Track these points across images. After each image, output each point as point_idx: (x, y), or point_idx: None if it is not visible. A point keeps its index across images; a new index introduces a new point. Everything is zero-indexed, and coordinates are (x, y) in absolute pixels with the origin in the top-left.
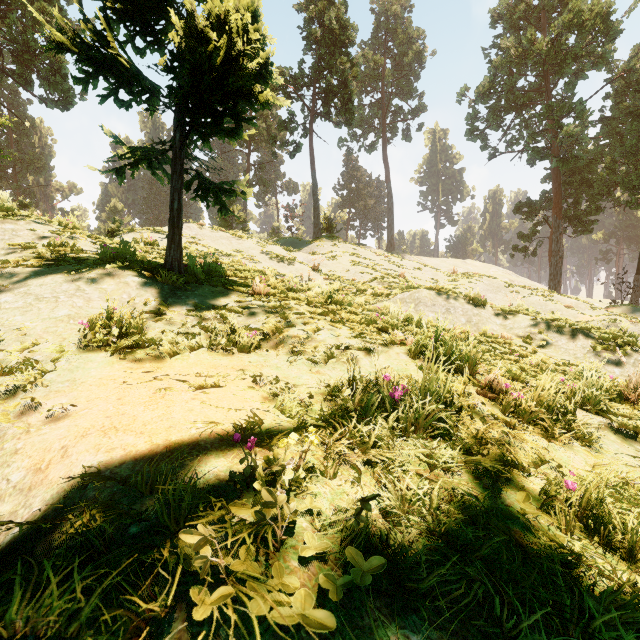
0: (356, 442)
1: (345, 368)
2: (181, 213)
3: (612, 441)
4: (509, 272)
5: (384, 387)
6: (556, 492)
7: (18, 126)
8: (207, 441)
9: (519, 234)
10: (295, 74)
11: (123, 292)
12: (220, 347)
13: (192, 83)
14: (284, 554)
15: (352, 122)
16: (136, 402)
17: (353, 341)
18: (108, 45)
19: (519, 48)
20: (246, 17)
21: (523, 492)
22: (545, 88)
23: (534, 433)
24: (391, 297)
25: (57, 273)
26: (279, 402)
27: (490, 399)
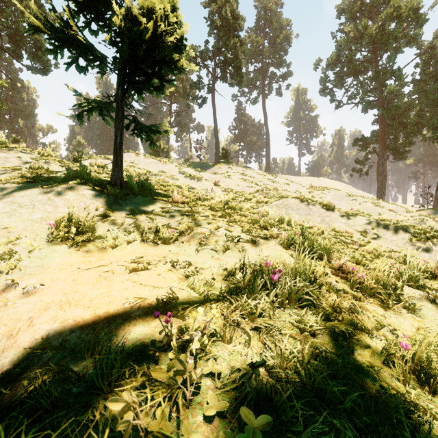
0: (246, 313)
1: (237, 256)
2: (122, 145)
3: (429, 309)
4: (349, 186)
5: (265, 270)
6: (394, 350)
7: (12, 86)
8: (136, 314)
9: (356, 160)
10: (202, 50)
11: (81, 201)
12: (148, 240)
13: (129, 54)
14: (192, 410)
15: (241, 83)
16: (86, 282)
17: (243, 236)
18: (70, 27)
19: (356, 32)
20: (167, 7)
21: (369, 350)
22: (374, 59)
23: (374, 304)
24: (269, 204)
25: (34, 188)
26: (190, 282)
27: (341, 278)
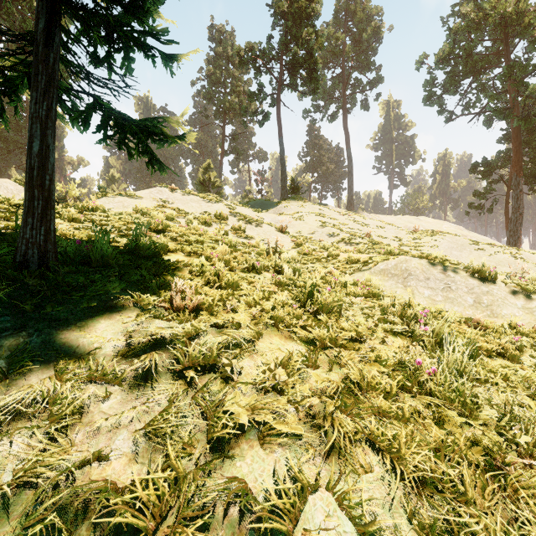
0: None
1: None
2: (49, 161)
3: None
4: (461, 227)
5: None
6: None
7: None
8: None
9: (474, 192)
10: (264, 48)
11: None
12: None
13: None
14: None
15: (317, 91)
16: None
17: None
18: None
19: (480, 12)
20: None
21: None
22: (504, 51)
23: None
24: (371, 267)
25: None
26: None
27: None
